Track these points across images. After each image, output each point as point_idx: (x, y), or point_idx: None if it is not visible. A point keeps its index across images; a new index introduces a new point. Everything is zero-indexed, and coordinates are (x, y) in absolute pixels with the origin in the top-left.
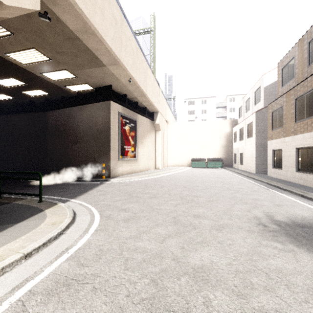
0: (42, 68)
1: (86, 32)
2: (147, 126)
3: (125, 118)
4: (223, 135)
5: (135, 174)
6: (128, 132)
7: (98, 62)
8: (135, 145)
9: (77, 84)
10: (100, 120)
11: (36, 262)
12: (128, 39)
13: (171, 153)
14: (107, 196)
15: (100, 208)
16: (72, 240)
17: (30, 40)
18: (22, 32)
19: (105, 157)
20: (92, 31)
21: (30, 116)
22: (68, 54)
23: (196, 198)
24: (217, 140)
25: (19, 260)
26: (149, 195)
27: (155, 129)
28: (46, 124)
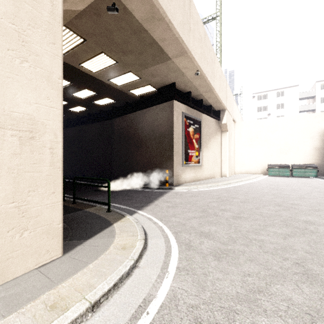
0: (109, 74)
1: (153, 18)
2: (212, 127)
3: (189, 119)
4: (318, 133)
5: (200, 183)
6: (192, 135)
7: (163, 56)
8: (199, 149)
9: (140, 87)
10: (163, 123)
11: (106, 322)
12: (196, 23)
13: (239, 158)
14: (177, 210)
15: (174, 228)
16: (149, 284)
17: (99, 44)
18: (93, 36)
19: (168, 162)
20: (160, 15)
21: (99, 125)
22: (133, 52)
23: (311, 226)
24: (308, 140)
25: (84, 314)
26: (231, 214)
27: (221, 130)
28: (112, 131)
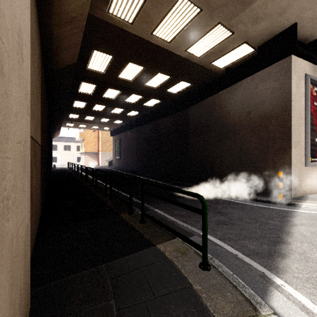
0: (188, 39)
1: None
2: None
3: (316, 85)
4: None
5: None
6: None
7: None
8: None
9: (229, 51)
10: (267, 97)
11: None
12: None
13: None
14: None
15: None
16: None
17: None
18: None
19: (279, 159)
20: None
21: (172, 117)
22: None
23: None
24: None
25: None
26: None
27: None
28: (187, 122)
